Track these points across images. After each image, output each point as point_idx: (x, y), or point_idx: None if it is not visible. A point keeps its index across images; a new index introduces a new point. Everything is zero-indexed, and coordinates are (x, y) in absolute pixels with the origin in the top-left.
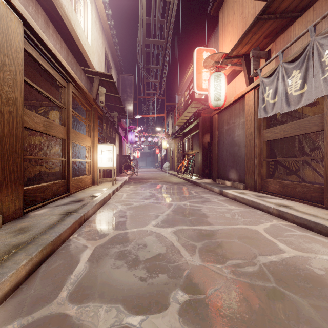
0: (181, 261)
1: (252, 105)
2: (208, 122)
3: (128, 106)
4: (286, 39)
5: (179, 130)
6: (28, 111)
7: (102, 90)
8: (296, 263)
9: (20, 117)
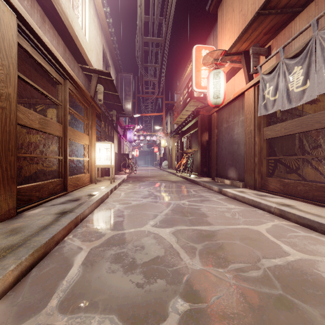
0: (181, 264)
1: (252, 102)
2: (207, 121)
3: (126, 105)
4: (287, 35)
5: (178, 128)
6: (23, 108)
7: (100, 88)
8: (303, 267)
9: (13, 113)
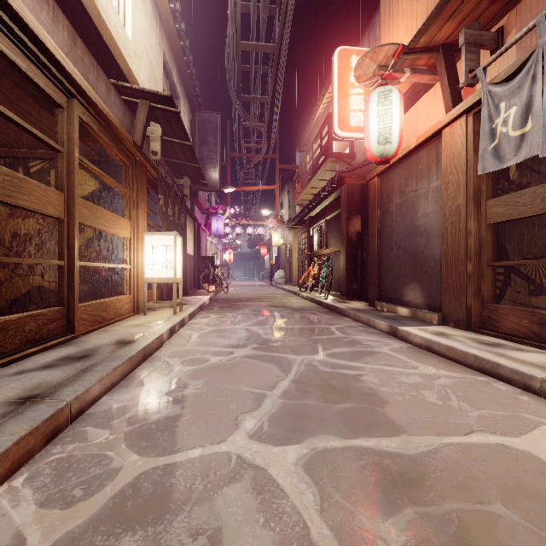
0: None
1: (460, 149)
2: (358, 195)
3: (210, 169)
4: None
5: (303, 212)
6: None
7: (155, 129)
8: None
9: None
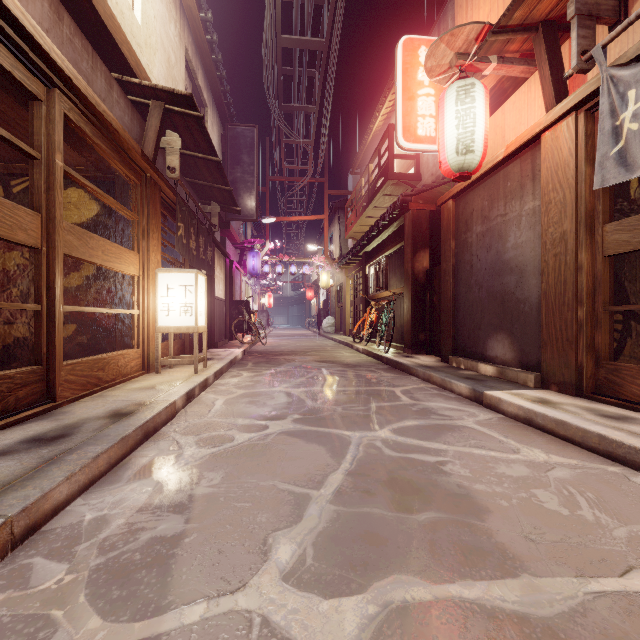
0: None
1: (567, 158)
2: (426, 224)
3: (245, 194)
4: None
5: (357, 246)
6: None
7: (172, 140)
8: None
9: None
